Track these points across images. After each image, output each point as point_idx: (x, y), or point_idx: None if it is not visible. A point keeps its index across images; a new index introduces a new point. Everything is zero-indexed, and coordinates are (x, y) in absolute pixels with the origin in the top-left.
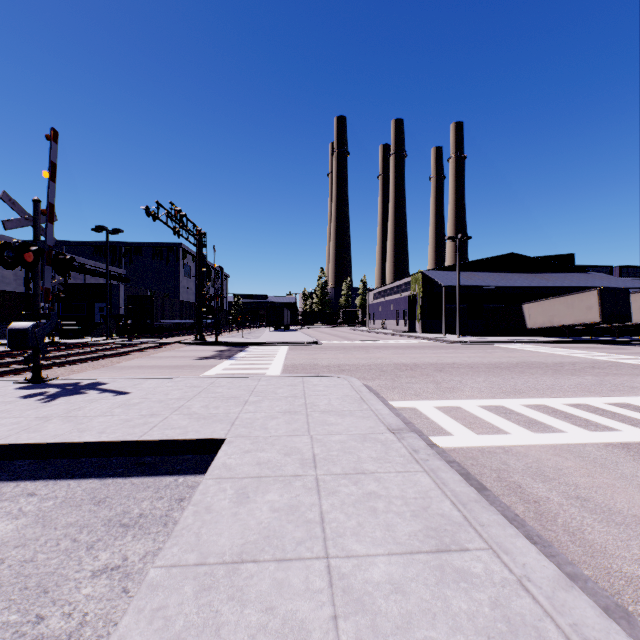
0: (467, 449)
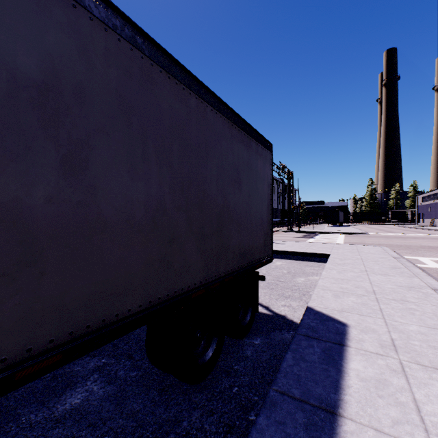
0: (430, 267)
